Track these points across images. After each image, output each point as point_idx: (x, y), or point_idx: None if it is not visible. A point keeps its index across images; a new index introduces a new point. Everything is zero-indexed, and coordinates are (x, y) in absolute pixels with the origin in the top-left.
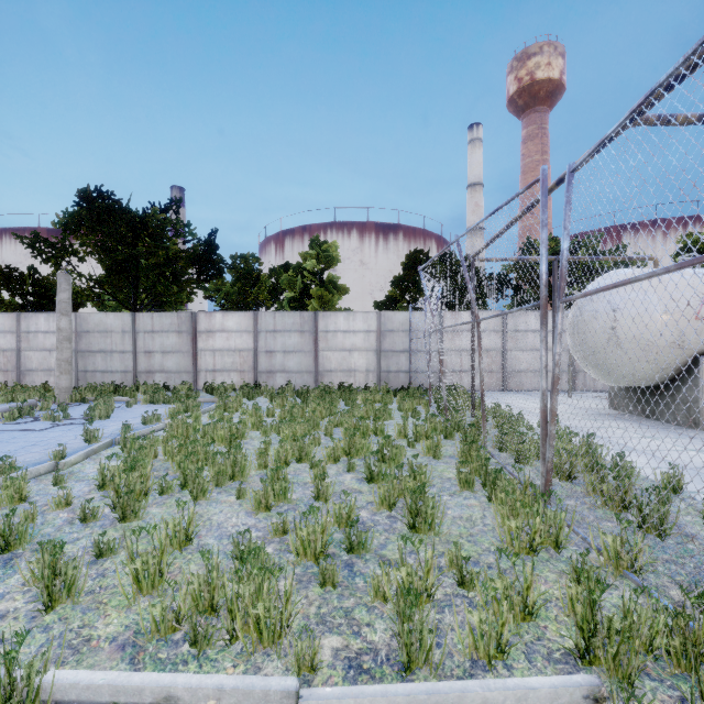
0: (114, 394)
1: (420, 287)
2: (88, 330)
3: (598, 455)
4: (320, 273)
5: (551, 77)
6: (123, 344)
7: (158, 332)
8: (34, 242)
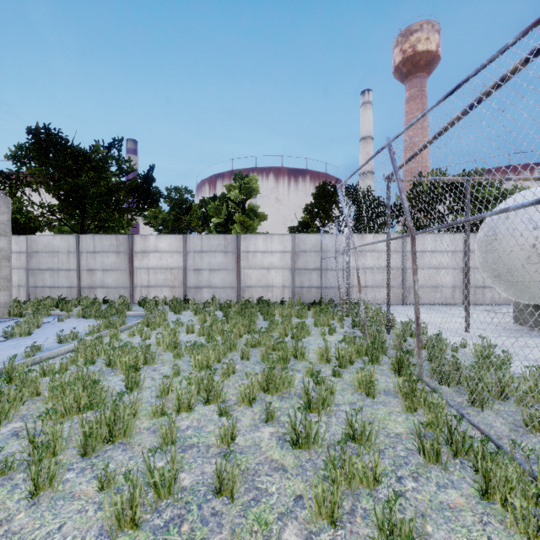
0: (57, 307)
1: (329, 214)
2: (37, 251)
3: None
4: (242, 202)
5: (429, 49)
6: (68, 263)
7: (99, 252)
8: None
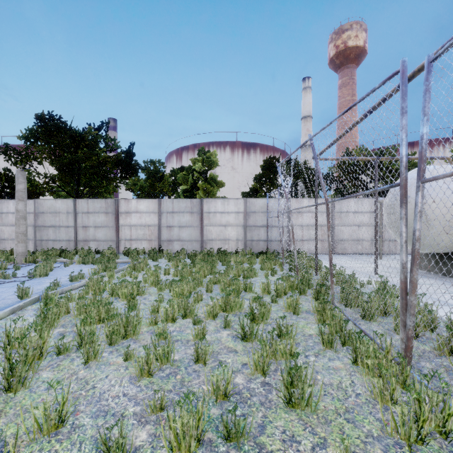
0: (60, 256)
1: (274, 182)
2: (43, 211)
3: (435, 315)
4: (205, 172)
5: (358, 45)
6: (67, 221)
7: (92, 213)
8: (6, 150)
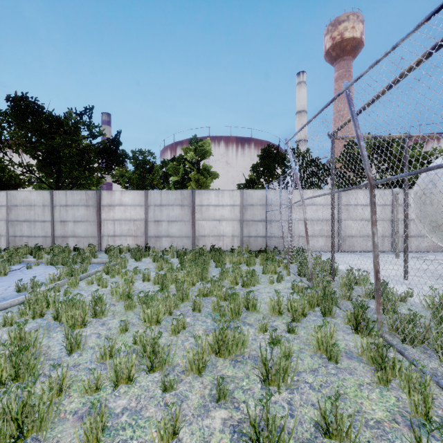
0: (31, 255)
1: (272, 172)
2: (16, 204)
3: None
4: (197, 162)
5: (355, 36)
6: (44, 215)
7: (71, 206)
8: None
